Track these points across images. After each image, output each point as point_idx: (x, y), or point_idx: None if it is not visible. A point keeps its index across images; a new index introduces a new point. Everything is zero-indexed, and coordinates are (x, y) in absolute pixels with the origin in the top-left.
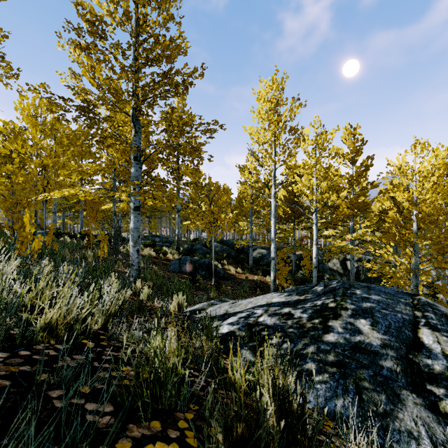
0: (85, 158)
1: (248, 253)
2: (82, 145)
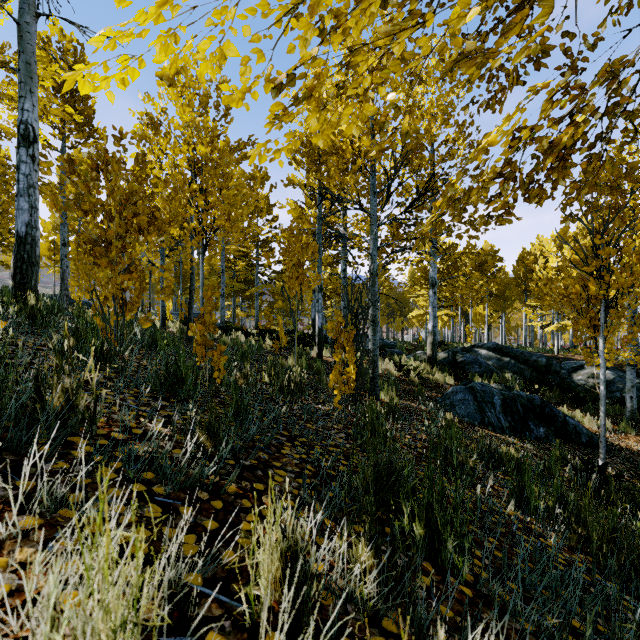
0: (261, 214)
1: (562, 374)
2: (258, 195)
